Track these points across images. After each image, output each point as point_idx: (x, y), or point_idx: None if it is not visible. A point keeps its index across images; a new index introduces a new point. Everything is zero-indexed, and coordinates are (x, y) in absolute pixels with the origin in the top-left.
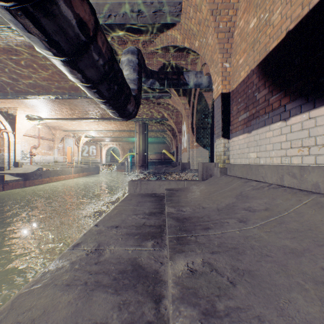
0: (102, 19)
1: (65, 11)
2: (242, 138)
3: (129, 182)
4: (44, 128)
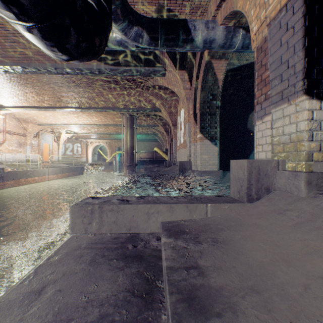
0: None
1: None
2: None
3: (73, 207)
4: (12, 121)
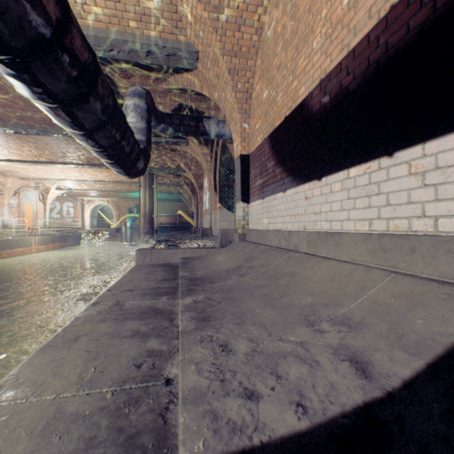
0: (101, 52)
1: (94, 106)
2: (258, 204)
3: (137, 251)
4: None
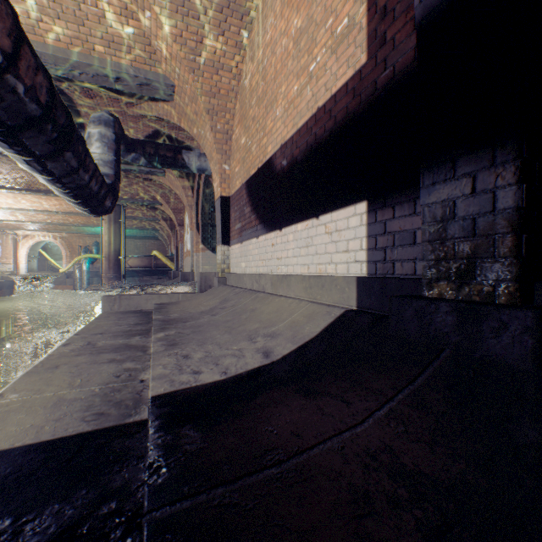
0: (59, 72)
1: (68, 158)
2: (238, 247)
3: (104, 297)
4: None
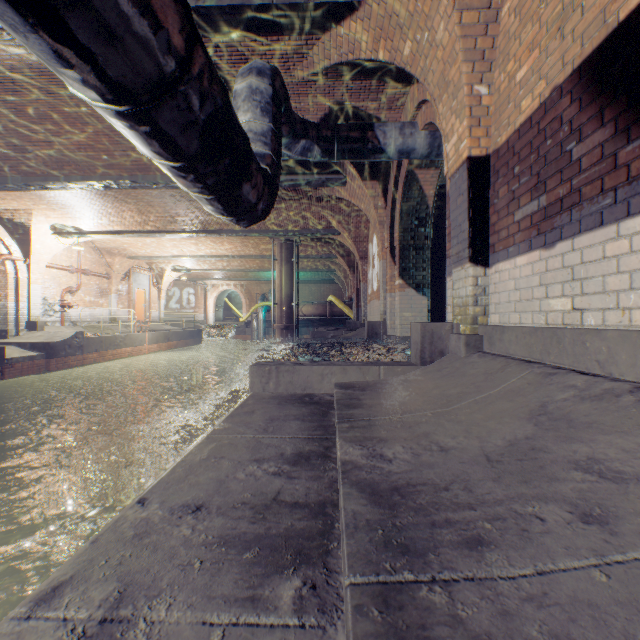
0: None
1: None
2: (526, 262)
3: (252, 368)
4: (89, 253)
